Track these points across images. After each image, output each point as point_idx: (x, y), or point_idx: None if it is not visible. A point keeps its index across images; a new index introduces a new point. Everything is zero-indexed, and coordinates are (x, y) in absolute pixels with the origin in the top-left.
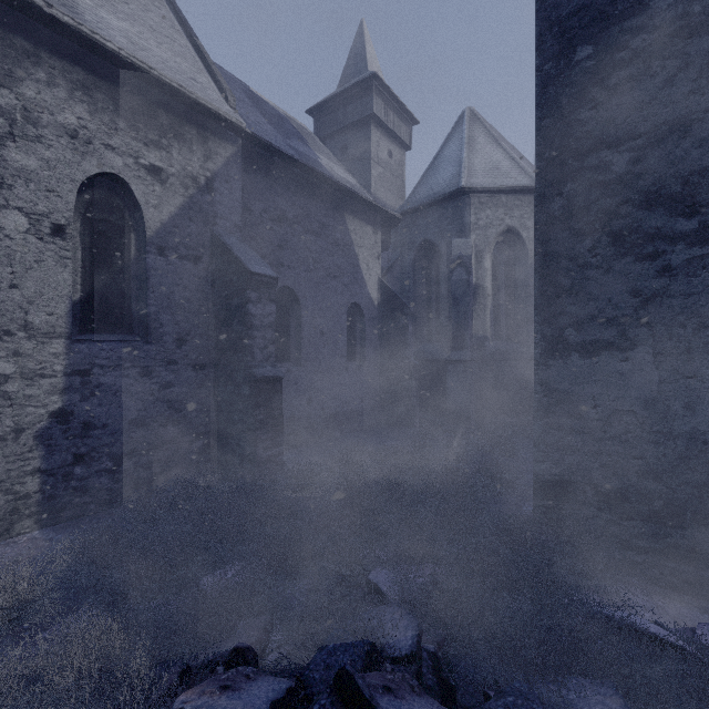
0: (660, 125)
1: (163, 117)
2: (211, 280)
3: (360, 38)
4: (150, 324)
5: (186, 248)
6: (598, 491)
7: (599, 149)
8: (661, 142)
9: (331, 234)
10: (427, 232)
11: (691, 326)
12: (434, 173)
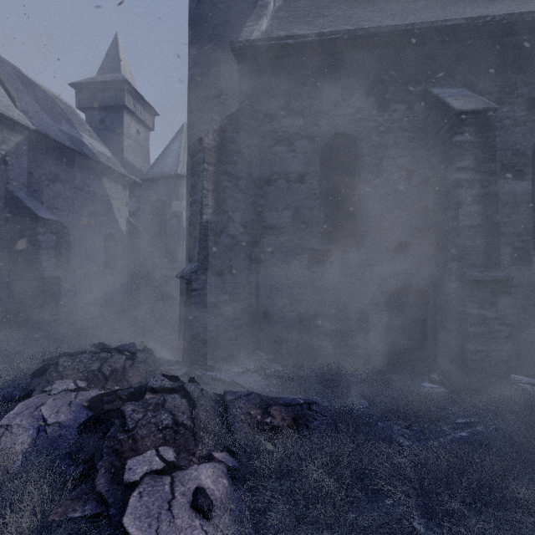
0: None
1: None
2: (5, 218)
3: (115, 46)
4: None
5: None
6: None
7: None
8: None
9: (93, 190)
10: (159, 194)
11: None
12: (164, 159)
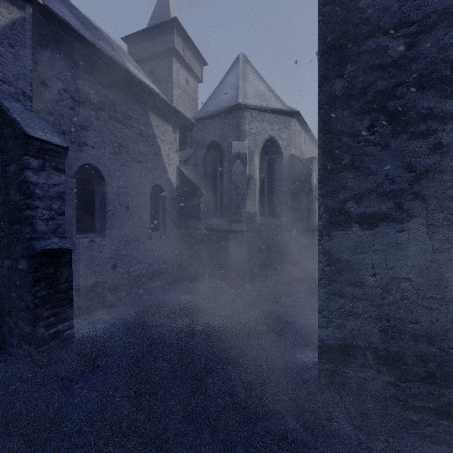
0: (431, 14)
1: None
2: None
3: None
4: None
5: None
6: (378, 354)
7: (377, 34)
8: (432, 29)
9: (136, 125)
10: (214, 135)
11: None
12: (219, 94)
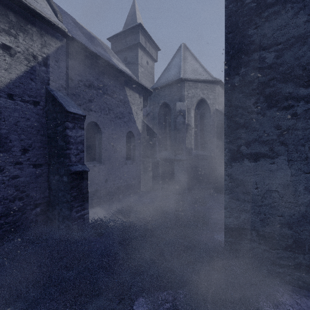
0: (291, 38)
1: (12, 17)
2: (45, 116)
3: (133, 7)
4: (1, 140)
5: (29, 96)
6: (259, 233)
7: (259, 50)
8: (291, 47)
9: (118, 96)
10: (164, 98)
11: (308, 145)
12: (168, 71)
